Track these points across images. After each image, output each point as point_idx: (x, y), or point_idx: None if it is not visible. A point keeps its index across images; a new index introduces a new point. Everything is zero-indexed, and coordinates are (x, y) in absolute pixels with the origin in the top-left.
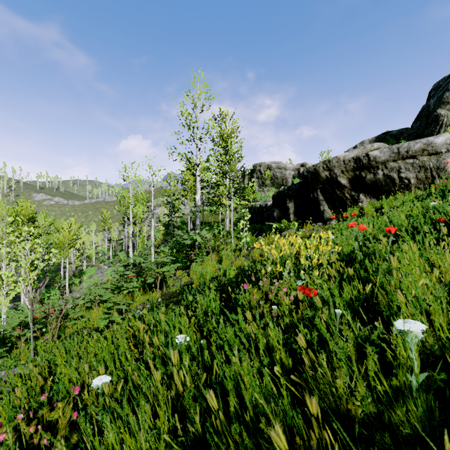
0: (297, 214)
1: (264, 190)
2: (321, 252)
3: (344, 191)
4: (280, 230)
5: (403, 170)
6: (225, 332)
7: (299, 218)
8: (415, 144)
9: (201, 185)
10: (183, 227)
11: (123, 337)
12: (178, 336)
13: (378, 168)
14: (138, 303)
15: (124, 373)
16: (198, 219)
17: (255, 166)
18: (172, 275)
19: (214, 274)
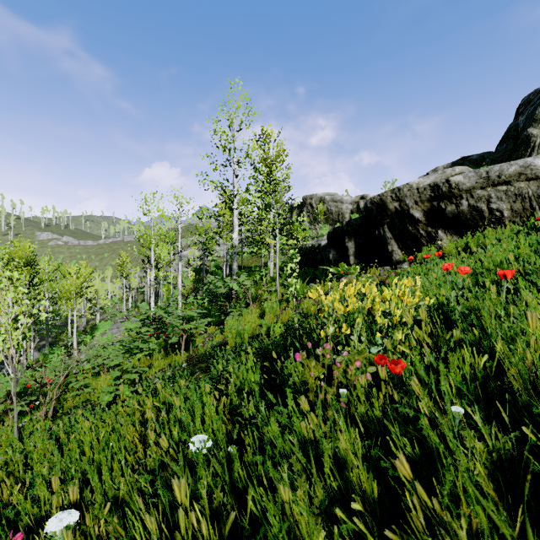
0: (358, 256)
1: (315, 227)
2: (405, 305)
3: (418, 227)
4: (337, 275)
5: (494, 200)
6: (267, 427)
7: (361, 260)
8: (510, 167)
9: (239, 221)
10: (218, 272)
11: (127, 422)
12: (195, 439)
13: (462, 197)
14: (158, 369)
15: (116, 489)
16: (236, 263)
17: (305, 198)
18: (203, 332)
19: (254, 332)
